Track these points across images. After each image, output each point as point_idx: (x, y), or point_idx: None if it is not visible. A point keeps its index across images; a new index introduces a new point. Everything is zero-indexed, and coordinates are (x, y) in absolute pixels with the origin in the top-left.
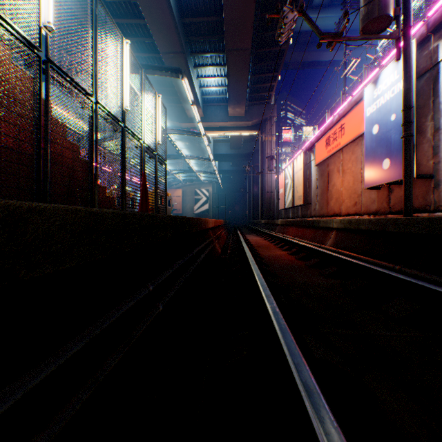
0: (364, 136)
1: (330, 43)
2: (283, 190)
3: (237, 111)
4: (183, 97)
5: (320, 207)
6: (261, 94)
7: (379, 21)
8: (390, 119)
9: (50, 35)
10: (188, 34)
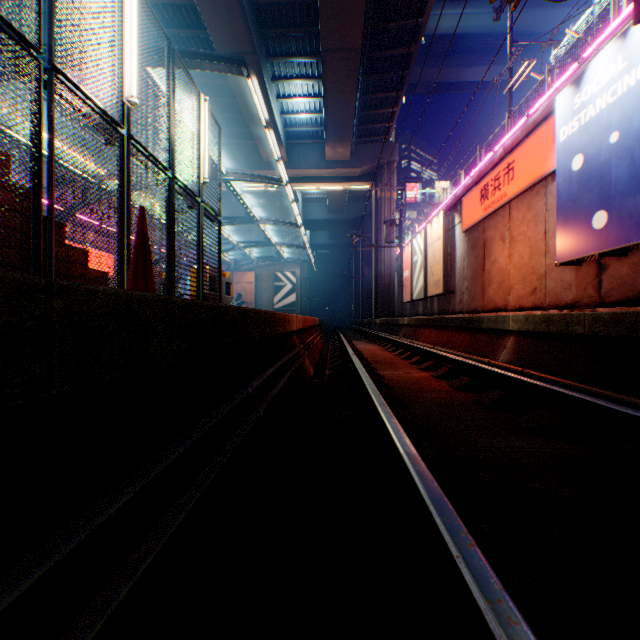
0: (556, 176)
1: None
2: (409, 272)
3: (339, 152)
4: (255, 129)
5: (470, 297)
6: (375, 126)
7: None
8: (608, 140)
9: None
10: (263, 25)
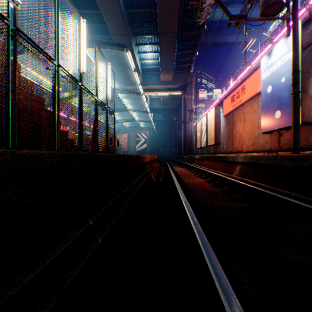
0: (261, 94)
1: (237, 23)
2: (200, 134)
3: (167, 77)
4: (128, 67)
5: (226, 146)
6: (184, 65)
7: (274, 6)
8: (281, 81)
9: (18, 8)
10: (132, 21)
